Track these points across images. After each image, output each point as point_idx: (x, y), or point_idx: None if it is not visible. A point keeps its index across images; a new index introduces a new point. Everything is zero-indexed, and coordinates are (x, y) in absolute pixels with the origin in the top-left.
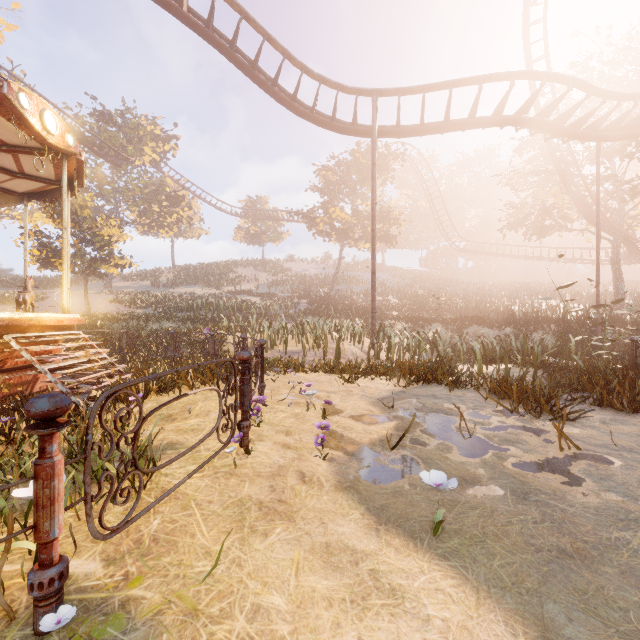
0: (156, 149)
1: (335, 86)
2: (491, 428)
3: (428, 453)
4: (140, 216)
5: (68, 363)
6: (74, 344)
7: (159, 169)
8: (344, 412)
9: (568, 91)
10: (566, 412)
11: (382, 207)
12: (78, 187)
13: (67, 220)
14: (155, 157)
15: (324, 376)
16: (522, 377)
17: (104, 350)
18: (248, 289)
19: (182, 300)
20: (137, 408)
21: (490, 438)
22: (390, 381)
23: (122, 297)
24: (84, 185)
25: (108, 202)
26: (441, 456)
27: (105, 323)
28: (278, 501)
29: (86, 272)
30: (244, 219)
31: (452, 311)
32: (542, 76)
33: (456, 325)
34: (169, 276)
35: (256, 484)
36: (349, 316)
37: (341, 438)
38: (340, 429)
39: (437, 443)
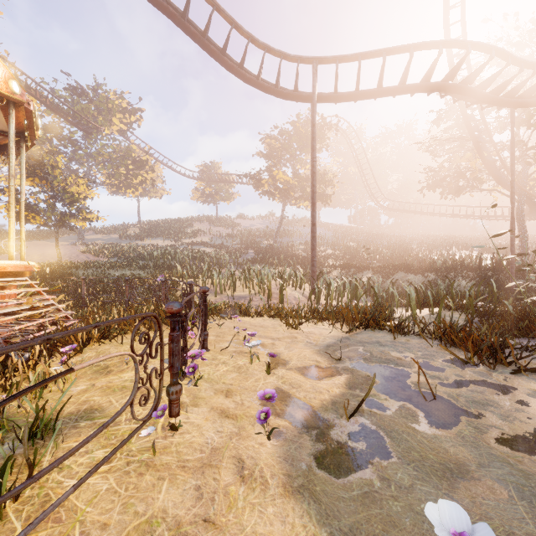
0: (123, 120)
1: (279, 54)
2: (450, 384)
3: (391, 422)
4: (109, 178)
5: (6, 311)
6: (16, 291)
7: (126, 137)
8: (290, 363)
9: (491, 59)
10: (521, 362)
11: (319, 170)
12: (32, 139)
13: (22, 171)
14: (122, 127)
15: (269, 321)
16: (466, 323)
17: (50, 297)
18: (203, 241)
19: (145, 250)
20: (74, 358)
21: (455, 398)
22: (333, 327)
23: (92, 248)
24: (37, 136)
25: (81, 165)
26: (407, 426)
27: (71, 270)
28: (203, 521)
29: (57, 225)
30: (200, 181)
31: (379, 260)
32: (468, 45)
33: (384, 272)
34: (135, 230)
35: (178, 484)
36: (290, 264)
37: (288, 399)
38: (286, 386)
39: (397, 406)
